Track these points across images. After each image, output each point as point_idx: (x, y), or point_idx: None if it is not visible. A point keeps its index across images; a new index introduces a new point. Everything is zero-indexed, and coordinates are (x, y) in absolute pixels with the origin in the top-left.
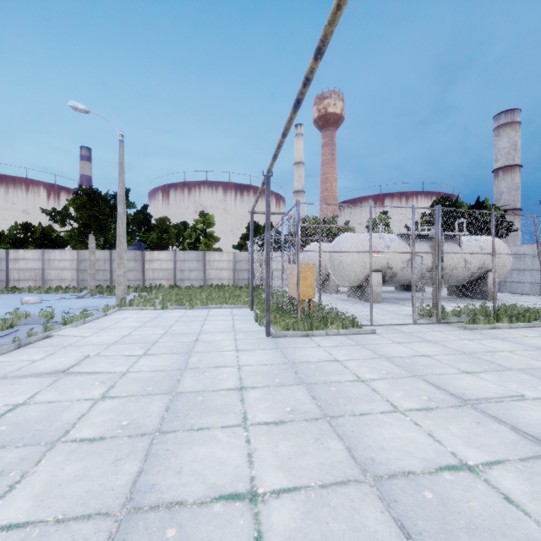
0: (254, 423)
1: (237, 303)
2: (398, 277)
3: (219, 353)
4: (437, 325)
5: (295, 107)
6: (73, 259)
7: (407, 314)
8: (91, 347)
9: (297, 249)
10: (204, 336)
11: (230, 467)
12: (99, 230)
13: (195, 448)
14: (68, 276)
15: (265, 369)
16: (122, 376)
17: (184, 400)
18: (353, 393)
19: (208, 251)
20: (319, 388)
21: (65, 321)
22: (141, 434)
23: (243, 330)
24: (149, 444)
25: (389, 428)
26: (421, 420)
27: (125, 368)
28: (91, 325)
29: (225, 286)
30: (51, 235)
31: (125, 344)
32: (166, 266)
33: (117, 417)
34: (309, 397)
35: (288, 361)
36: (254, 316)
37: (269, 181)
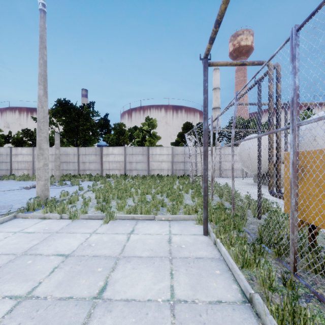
0: None
1: (178, 209)
2: None
3: None
4: None
5: None
6: (52, 154)
7: None
8: None
9: None
10: None
11: None
12: (71, 132)
13: None
14: (49, 167)
15: None
16: None
17: None
18: None
19: (151, 146)
20: None
21: None
22: None
23: None
24: None
25: None
26: None
27: None
28: None
29: (164, 176)
30: None
31: None
32: (119, 159)
33: None
34: None
35: None
36: (223, 276)
37: None
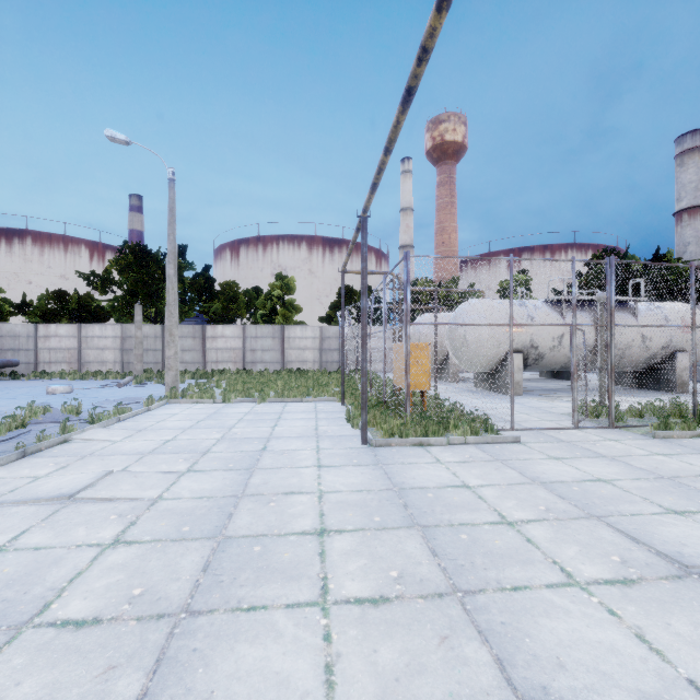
0: (339, 601)
1: (324, 395)
2: (546, 360)
3: (293, 471)
4: (609, 429)
5: (404, 103)
6: (116, 336)
7: (563, 413)
8: (119, 457)
9: (406, 321)
10: (275, 442)
11: (294, 693)
12: (148, 298)
13: (240, 648)
14: (110, 358)
15: (359, 499)
16: (150, 506)
17: (234, 551)
18: (497, 546)
19: (287, 325)
20: (442, 535)
21: (92, 419)
22: (158, 614)
23: (330, 434)
24: (166, 636)
25: (565, 620)
26: (618, 604)
27: (157, 492)
28: (127, 424)
29: (308, 370)
30: (90, 305)
31: (165, 454)
32: (233, 345)
33: (127, 579)
34: (427, 552)
35: (393, 485)
36: (345, 414)
37: (365, 224)
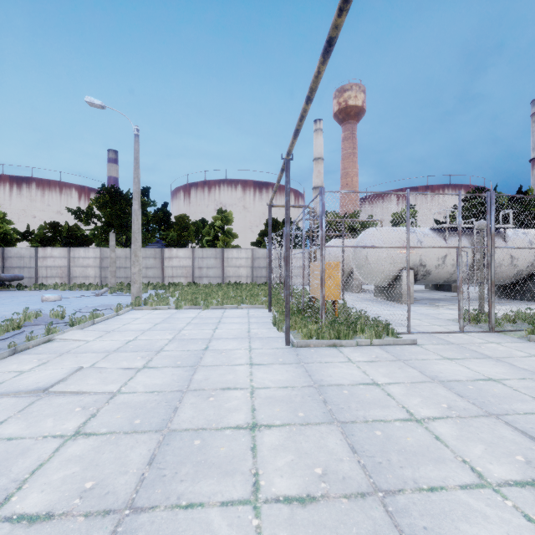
0: (270, 499)
1: (255, 303)
2: (432, 276)
3: (229, 368)
4: (490, 333)
5: (325, 53)
6: (96, 257)
7: (448, 319)
8: (89, 354)
9: (321, 245)
10: (216, 343)
11: None
12: (120, 228)
13: None
14: (92, 274)
15: (285, 395)
16: (109, 399)
17: (177, 444)
18: (409, 443)
19: (226, 248)
20: (359, 431)
21: (72, 322)
22: (105, 510)
23: (260, 336)
24: (110, 534)
25: (485, 526)
26: (533, 509)
27: (117, 386)
28: (99, 326)
29: (243, 283)
30: (77, 233)
31: (127, 352)
32: (185, 264)
33: (82, 471)
34: (347, 448)
35: (313, 382)
36: (271, 319)
37: (289, 165)
